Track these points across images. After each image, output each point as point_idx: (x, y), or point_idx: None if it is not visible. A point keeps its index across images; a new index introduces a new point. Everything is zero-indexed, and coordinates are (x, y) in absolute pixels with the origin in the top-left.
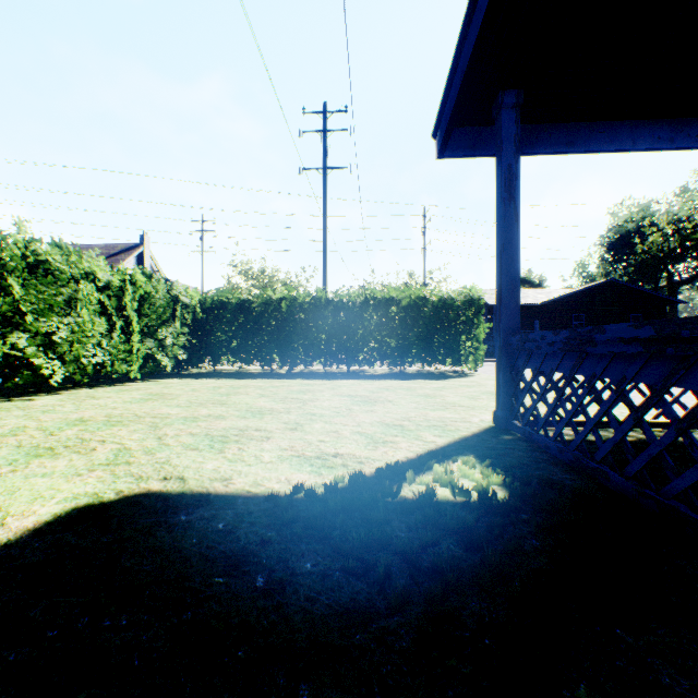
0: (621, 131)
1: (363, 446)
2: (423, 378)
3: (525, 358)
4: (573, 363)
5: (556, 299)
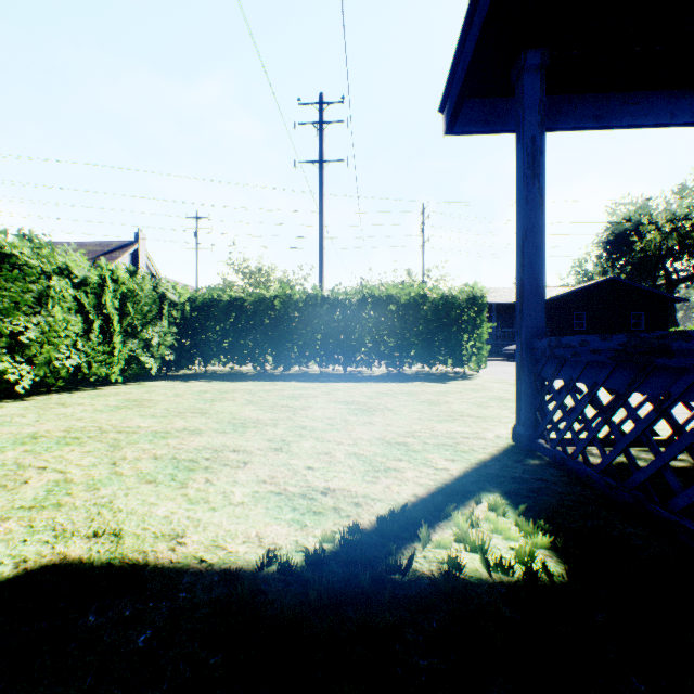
0: (657, 102)
1: (360, 476)
2: (424, 381)
3: (555, 366)
4: (630, 377)
5: (556, 297)
